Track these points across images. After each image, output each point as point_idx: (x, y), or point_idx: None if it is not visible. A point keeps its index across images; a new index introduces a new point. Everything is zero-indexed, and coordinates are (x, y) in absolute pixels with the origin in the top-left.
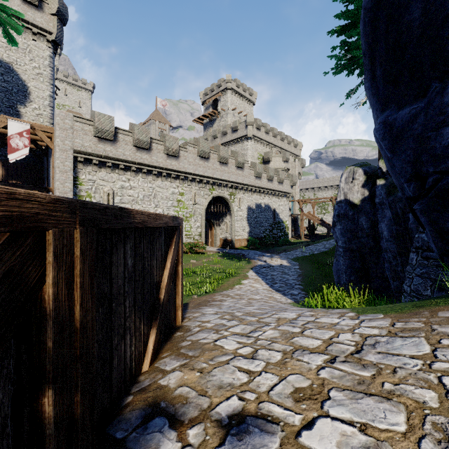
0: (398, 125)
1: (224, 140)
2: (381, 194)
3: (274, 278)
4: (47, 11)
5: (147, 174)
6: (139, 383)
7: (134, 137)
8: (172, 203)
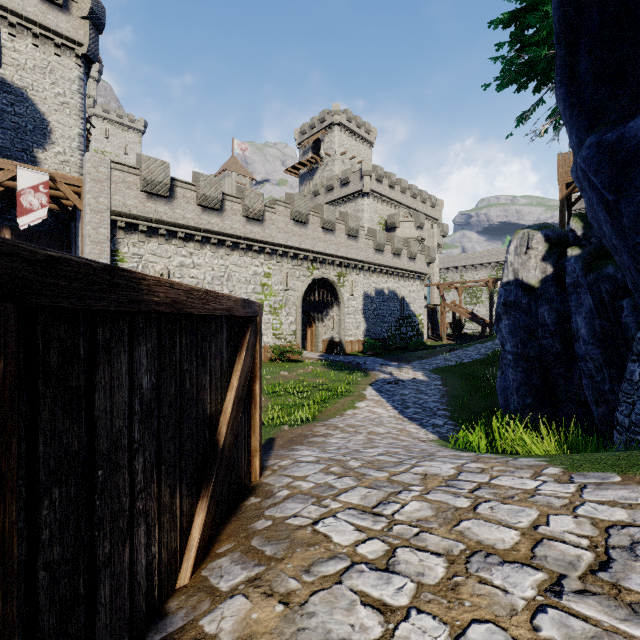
0: (627, 146)
1: (329, 198)
2: (575, 271)
3: (405, 400)
4: (75, 13)
5: (218, 246)
6: (165, 620)
7: (198, 191)
8: (253, 288)
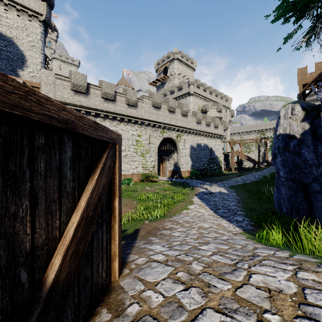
0: None
1: (172, 97)
2: None
3: (217, 204)
4: None
5: (113, 120)
6: None
7: (102, 90)
8: (132, 142)
